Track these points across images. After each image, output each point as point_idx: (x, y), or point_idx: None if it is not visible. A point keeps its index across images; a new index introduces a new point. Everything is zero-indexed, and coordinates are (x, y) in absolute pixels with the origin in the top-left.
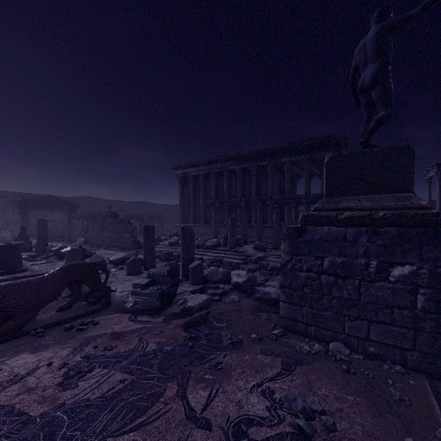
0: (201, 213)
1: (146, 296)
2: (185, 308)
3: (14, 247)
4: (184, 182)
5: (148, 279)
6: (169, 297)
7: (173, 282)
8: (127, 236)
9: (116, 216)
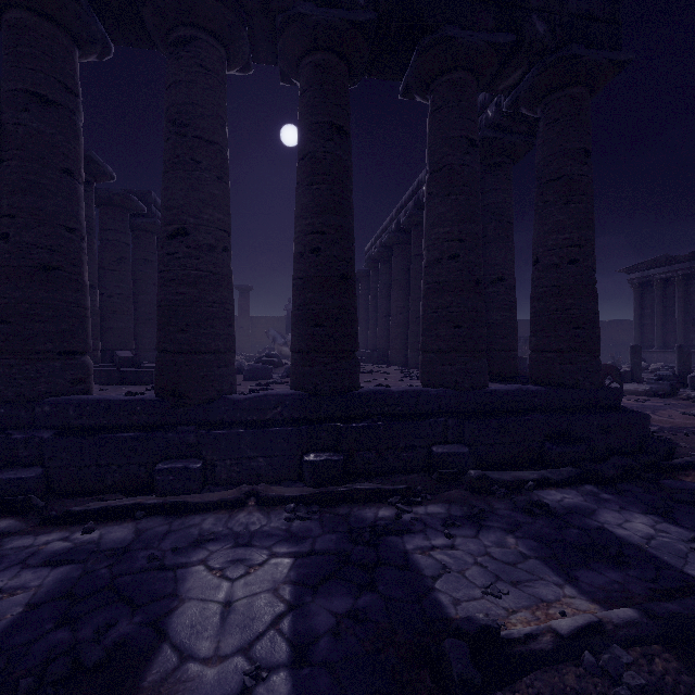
0: (677, 334)
1: (659, 385)
2: (690, 397)
3: (525, 359)
4: (642, 290)
5: (656, 377)
6: (675, 389)
7: (678, 380)
8: None
9: None
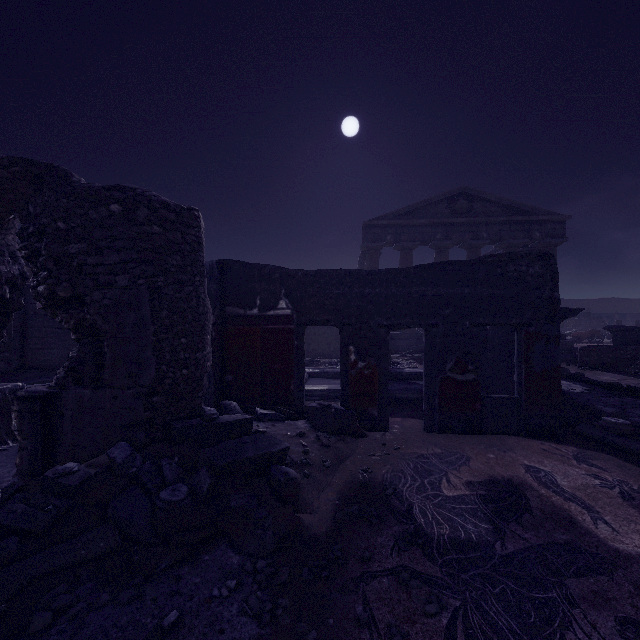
0: None
1: None
2: None
3: None
4: None
5: None
6: None
7: None
8: (600, 329)
9: (589, 315)
